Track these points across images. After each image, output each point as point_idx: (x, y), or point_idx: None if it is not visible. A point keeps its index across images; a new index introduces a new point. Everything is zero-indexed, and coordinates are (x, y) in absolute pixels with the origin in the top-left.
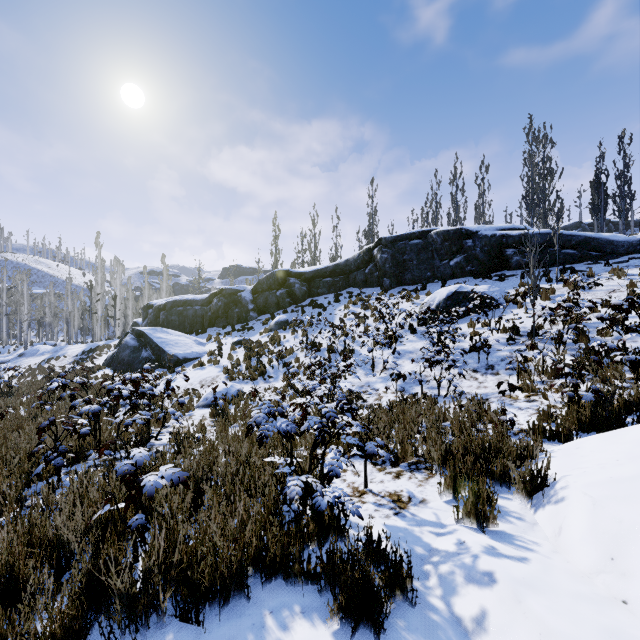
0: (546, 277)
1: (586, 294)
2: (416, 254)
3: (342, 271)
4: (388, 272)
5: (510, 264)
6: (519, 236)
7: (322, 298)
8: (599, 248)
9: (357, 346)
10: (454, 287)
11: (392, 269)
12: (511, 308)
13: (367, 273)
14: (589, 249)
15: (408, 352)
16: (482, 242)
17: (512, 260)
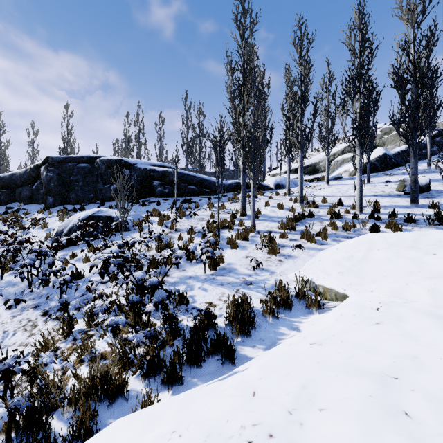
0: (173, 205)
1: (187, 221)
2: (83, 176)
3: (6, 185)
4: (53, 190)
5: (155, 192)
6: (162, 172)
7: None
8: (209, 187)
9: None
10: (92, 211)
11: (57, 188)
12: (134, 232)
13: (34, 189)
14: (204, 187)
15: (11, 284)
16: (136, 173)
17: (157, 190)
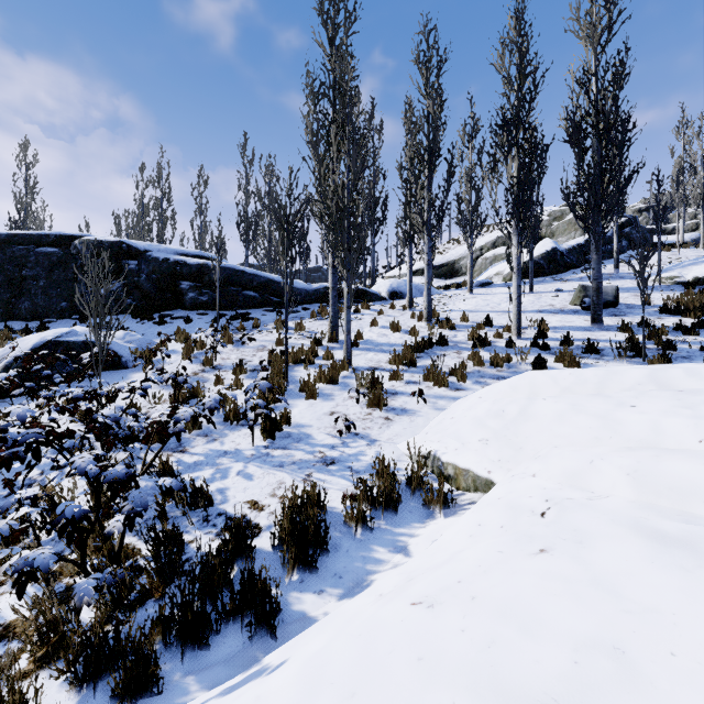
0: (216, 323)
1: (235, 351)
2: (47, 270)
3: None
4: None
5: (185, 302)
6: (197, 266)
7: None
8: (280, 293)
9: None
10: (56, 332)
11: None
12: (137, 370)
13: None
14: (271, 293)
15: None
16: (150, 267)
17: (187, 296)
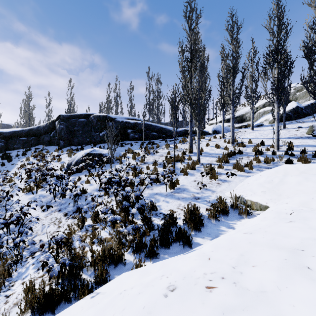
0: (142, 146)
1: (151, 157)
2: (82, 127)
3: (35, 133)
4: (63, 137)
5: (129, 137)
6: (133, 123)
7: (15, 151)
8: (165, 133)
9: (12, 192)
10: (89, 150)
11: (66, 135)
12: (117, 164)
13: (51, 136)
14: (162, 133)
15: (43, 196)
16: (116, 124)
17: (130, 135)
